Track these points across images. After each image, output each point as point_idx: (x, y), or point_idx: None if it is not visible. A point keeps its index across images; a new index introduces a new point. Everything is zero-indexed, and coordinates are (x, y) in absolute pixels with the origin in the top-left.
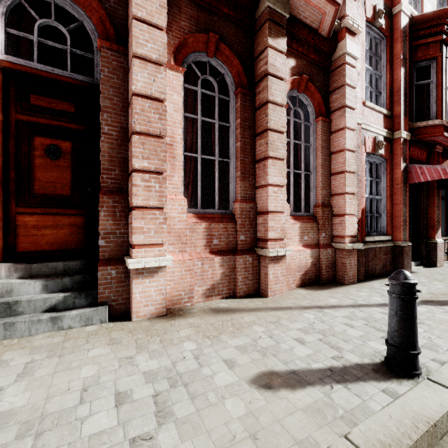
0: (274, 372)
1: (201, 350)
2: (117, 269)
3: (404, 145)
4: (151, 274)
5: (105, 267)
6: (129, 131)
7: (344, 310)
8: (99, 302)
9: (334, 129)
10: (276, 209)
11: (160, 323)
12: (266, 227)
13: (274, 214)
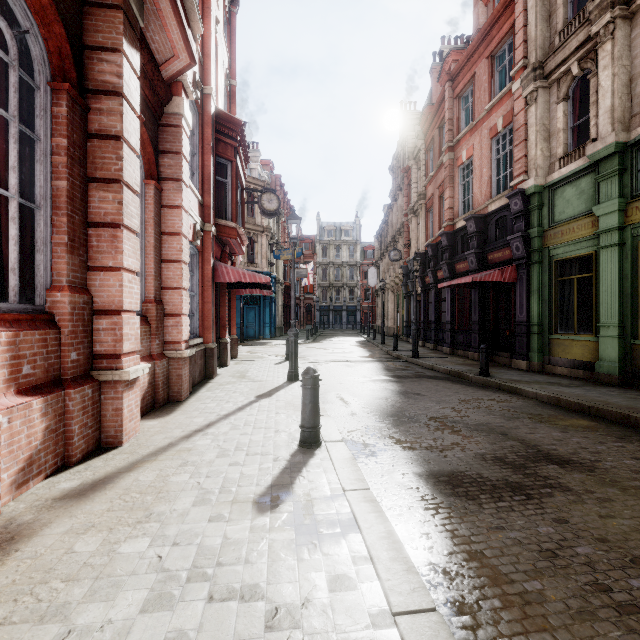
0: (262, 495)
1: (163, 536)
2: None
3: (213, 240)
4: None
5: None
6: None
7: (222, 424)
8: None
9: (168, 203)
10: (131, 307)
11: None
12: (119, 336)
13: (127, 315)
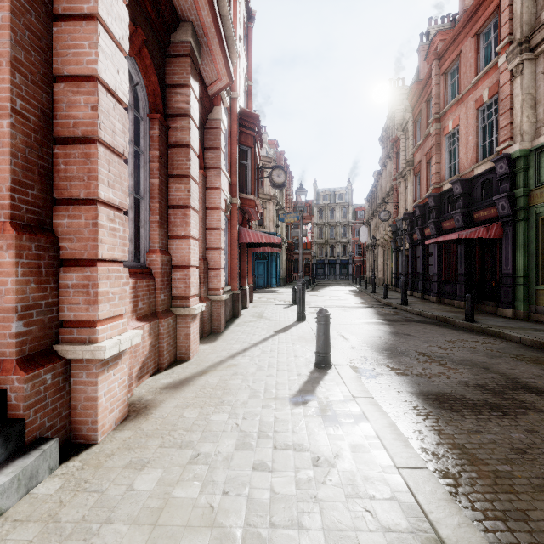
0: (294, 396)
1: (235, 413)
2: (53, 371)
3: (238, 210)
4: (116, 362)
5: (36, 371)
6: (61, 126)
7: (254, 350)
8: (27, 443)
9: (210, 186)
10: (194, 264)
11: (144, 424)
12: (188, 283)
13: (192, 269)
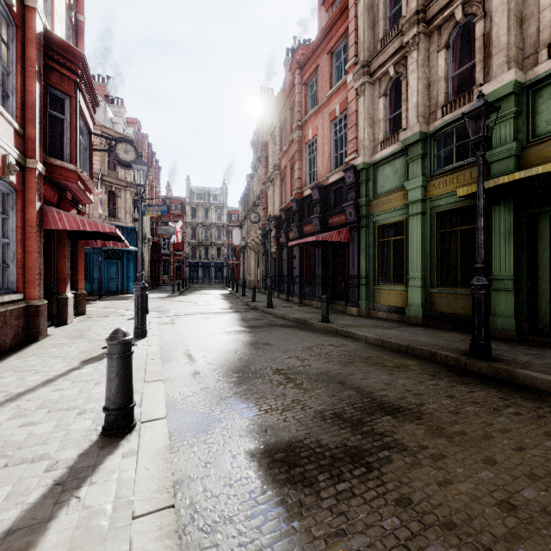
0: None
1: None
2: None
3: (40, 180)
4: None
5: None
6: None
7: (2, 411)
8: None
9: None
10: None
11: None
12: None
13: None
